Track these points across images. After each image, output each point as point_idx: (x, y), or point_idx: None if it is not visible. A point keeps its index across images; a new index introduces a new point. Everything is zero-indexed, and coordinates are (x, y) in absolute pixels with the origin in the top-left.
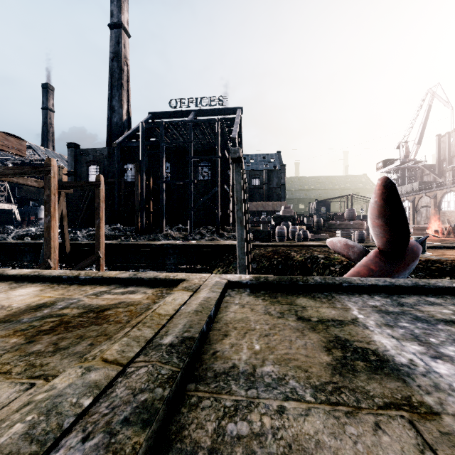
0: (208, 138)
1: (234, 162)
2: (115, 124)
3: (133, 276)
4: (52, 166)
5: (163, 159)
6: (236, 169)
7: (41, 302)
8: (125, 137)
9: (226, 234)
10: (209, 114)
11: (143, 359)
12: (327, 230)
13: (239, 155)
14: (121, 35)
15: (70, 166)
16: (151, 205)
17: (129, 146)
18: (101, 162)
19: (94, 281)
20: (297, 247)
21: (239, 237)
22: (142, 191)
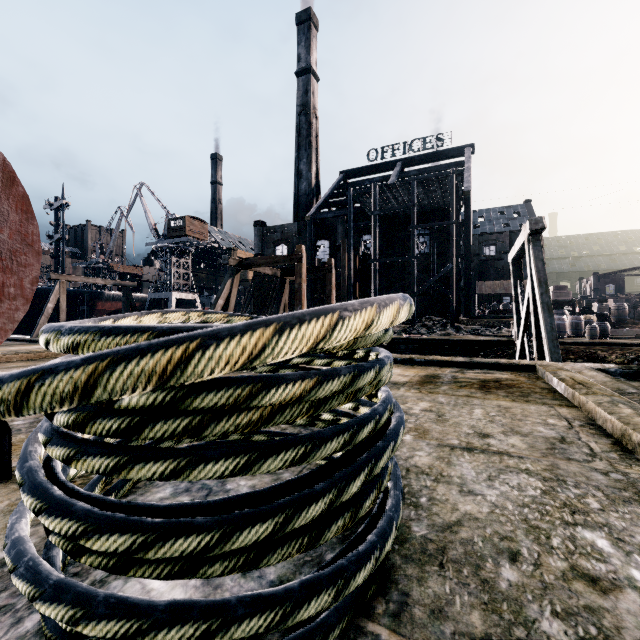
0: (432, 197)
1: (531, 234)
2: (303, 192)
3: (471, 361)
4: (302, 253)
5: (376, 232)
6: (534, 243)
7: (423, 374)
8: (318, 207)
9: (463, 328)
10: (422, 162)
11: (634, 396)
12: (636, 323)
13: (542, 225)
14: (310, 82)
15: (256, 247)
16: (356, 291)
17: (322, 218)
18: (289, 240)
19: (430, 364)
20: (598, 345)
21: (548, 326)
22: (350, 273)
